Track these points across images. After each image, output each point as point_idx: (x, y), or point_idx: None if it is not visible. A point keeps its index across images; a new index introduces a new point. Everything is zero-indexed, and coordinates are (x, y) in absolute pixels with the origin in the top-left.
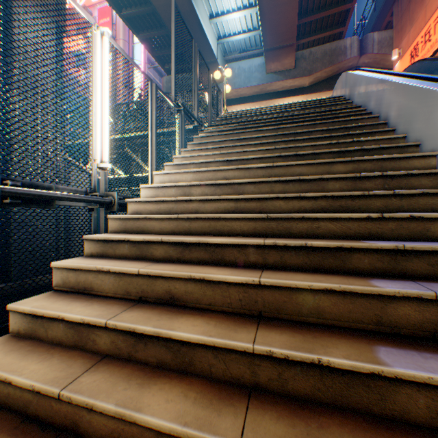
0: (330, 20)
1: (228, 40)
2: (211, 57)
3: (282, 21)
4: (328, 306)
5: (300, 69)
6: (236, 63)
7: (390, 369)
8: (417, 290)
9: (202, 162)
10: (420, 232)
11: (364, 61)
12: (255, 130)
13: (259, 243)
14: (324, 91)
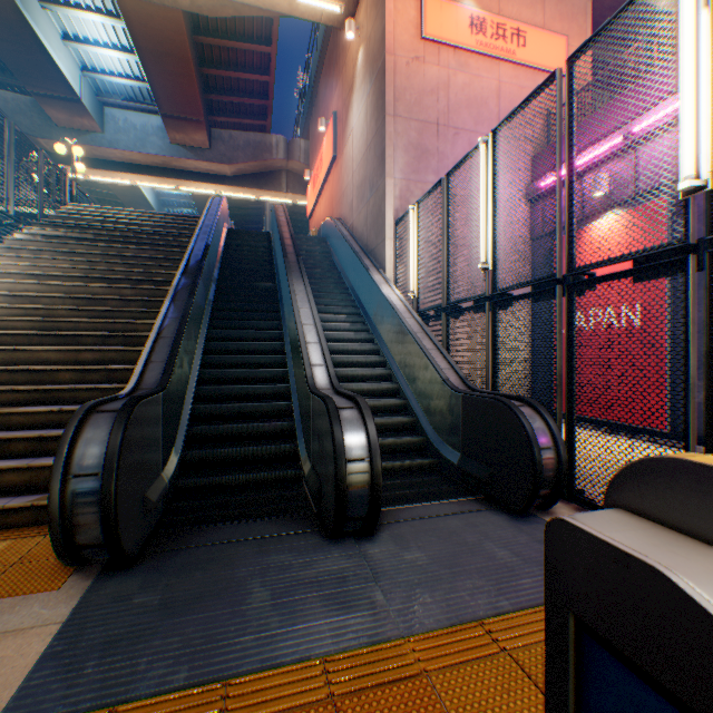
0: (251, 109)
1: (102, 77)
2: (71, 93)
3: (180, 92)
4: (55, 357)
5: (218, 153)
6: (122, 111)
7: (58, 367)
8: (93, 347)
9: (7, 272)
10: (136, 330)
11: (294, 168)
12: (87, 244)
13: (28, 333)
14: (253, 188)
